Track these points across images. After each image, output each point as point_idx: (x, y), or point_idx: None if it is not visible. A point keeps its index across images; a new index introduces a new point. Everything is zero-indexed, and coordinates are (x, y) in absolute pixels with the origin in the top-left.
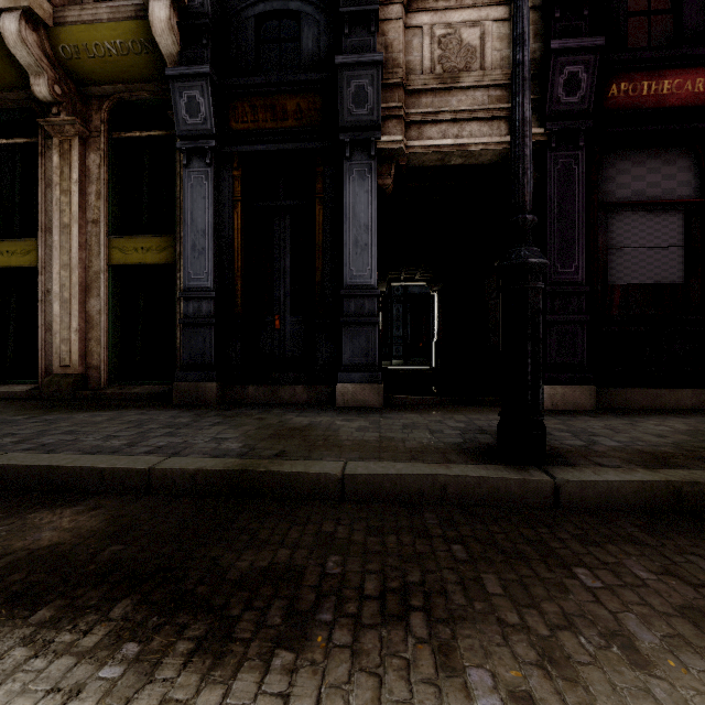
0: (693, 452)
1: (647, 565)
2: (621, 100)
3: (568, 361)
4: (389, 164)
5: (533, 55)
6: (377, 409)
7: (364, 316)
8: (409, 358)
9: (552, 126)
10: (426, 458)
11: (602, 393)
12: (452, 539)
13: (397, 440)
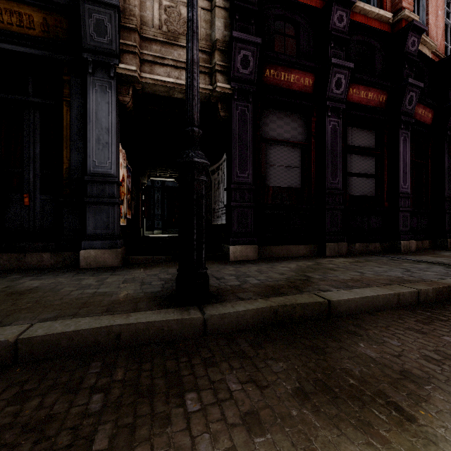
0: (293, 283)
1: (240, 377)
2: (271, 80)
3: (244, 231)
4: (128, 86)
5: (225, 38)
6: (114, 268)
7: (105, 197)
8: (166, 229)
9: (234, 85)
10: (119, 309)
11: (261, 249)
12: (99, 387)
13: (107, 294)
